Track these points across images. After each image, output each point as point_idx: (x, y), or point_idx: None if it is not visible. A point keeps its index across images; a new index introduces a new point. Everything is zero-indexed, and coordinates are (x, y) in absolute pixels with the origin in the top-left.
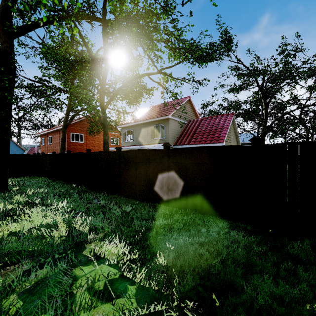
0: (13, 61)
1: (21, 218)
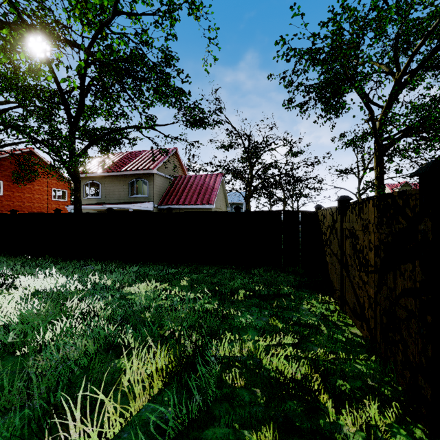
0: None
1: (15, 286)
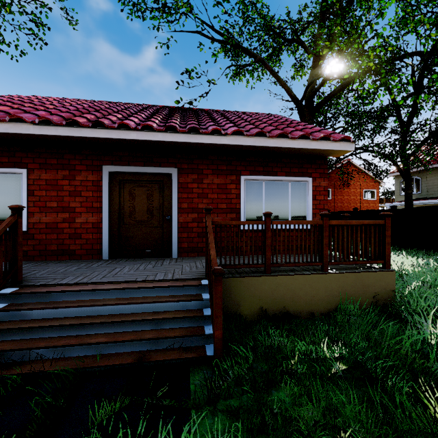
0: None
1: None
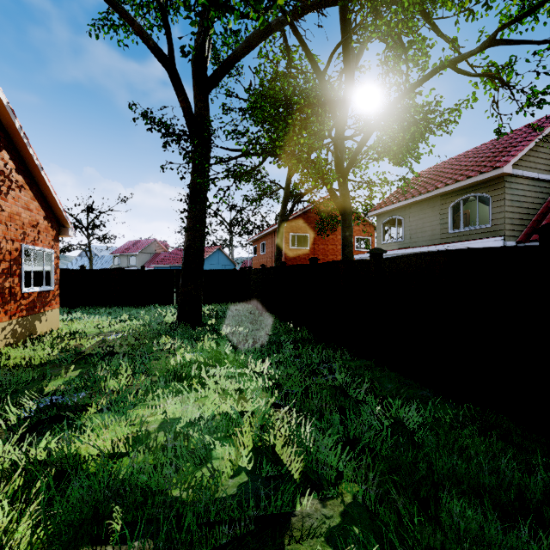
0: (207, 127)
1: (194, 386)
